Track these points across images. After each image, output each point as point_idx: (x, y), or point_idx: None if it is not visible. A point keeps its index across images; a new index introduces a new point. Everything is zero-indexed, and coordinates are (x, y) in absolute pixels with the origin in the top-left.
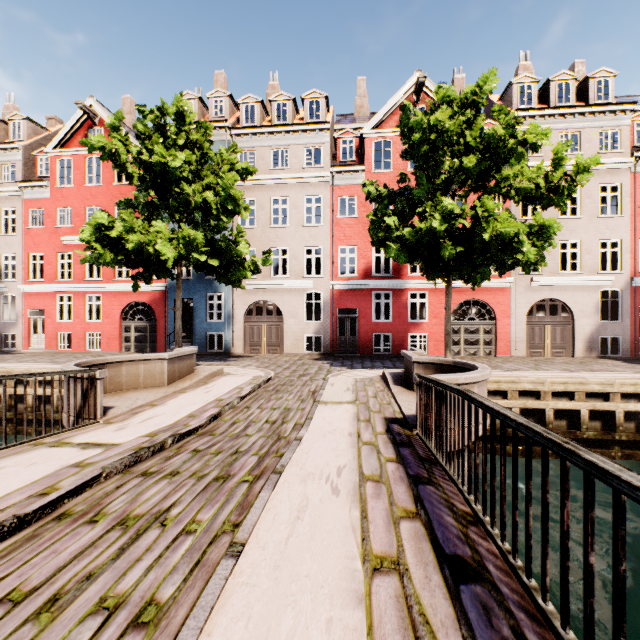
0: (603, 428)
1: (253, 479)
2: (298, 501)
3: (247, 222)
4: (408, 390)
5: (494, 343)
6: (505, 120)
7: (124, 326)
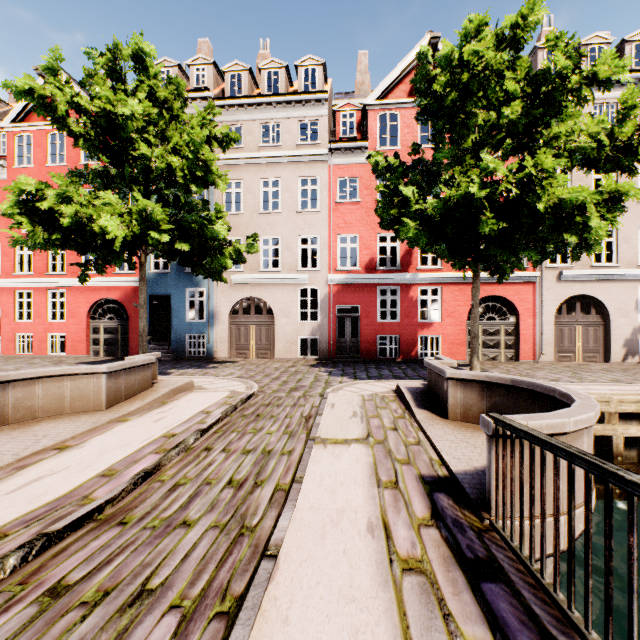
0: None
1: None
2: None
3: (233, 207)
4: (439, 417)
5: (517, 346)
6: (563, 52)
7: (92, 327)
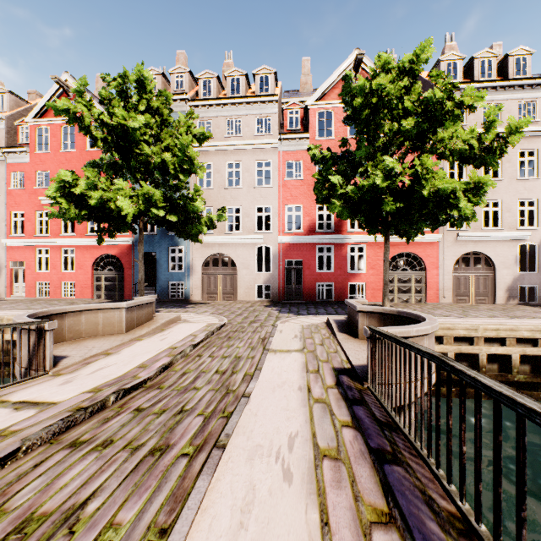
0: (532, 371)
1: (194, 452)
2: (242, 493)
3: (205, 184)
4: (353, 337)
5: (424, 291)
6: (442, 84)
7: (95, 276)
